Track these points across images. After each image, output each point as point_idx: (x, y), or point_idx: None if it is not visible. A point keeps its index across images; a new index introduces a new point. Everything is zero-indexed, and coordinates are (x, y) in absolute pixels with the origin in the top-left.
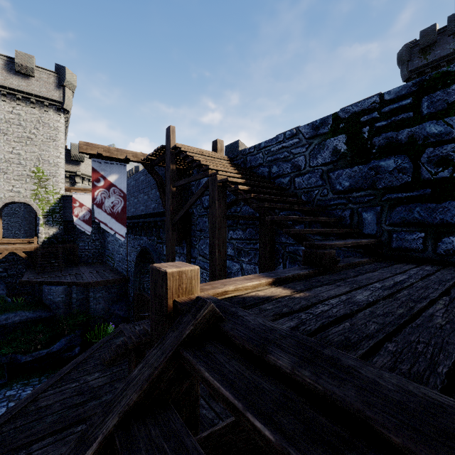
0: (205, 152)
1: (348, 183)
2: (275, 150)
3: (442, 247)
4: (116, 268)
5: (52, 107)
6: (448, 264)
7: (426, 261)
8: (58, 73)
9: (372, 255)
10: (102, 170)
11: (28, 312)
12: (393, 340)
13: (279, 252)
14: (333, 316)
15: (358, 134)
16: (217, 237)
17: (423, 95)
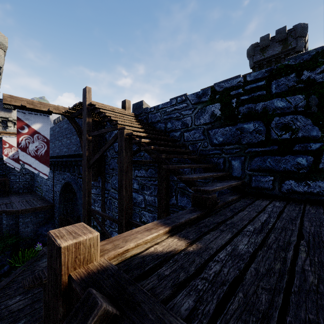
0: (116, 109)
1: (221, 139)
2: (169, 111)
3: (285, 187)
4: (43, 197)
5: None
6: (289, 200)
7: (274, 197)
8: None
9: (239, 192)
10: (26, 120)
11: None
12: (287, 321)
13: (172, 188)
14: (226, 280)
15: (229, 103)
16: (124, 179)
17: (272, 79)
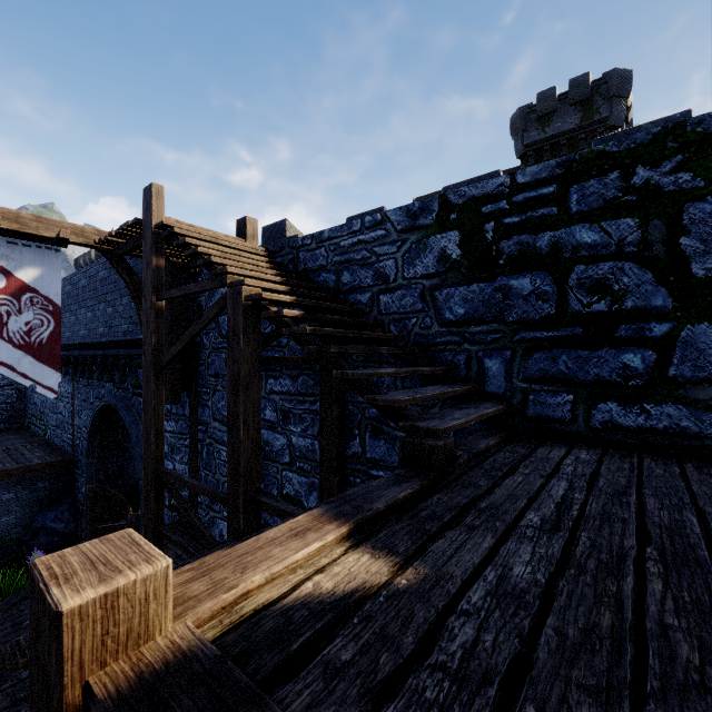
0: (224, 238)
1: (462, 310)
2: (347, 245)
3: (598, 418)
4: (50, 439)
5: None
6: (606, 445)
7: (576, 438)
8: None
9: (501, 429)
10: (1, 258)
11: None
12: None
13: (353, 418)
14: (492, 669)
15: (478, 232)
16: (242, 400)
17: (571, 183)
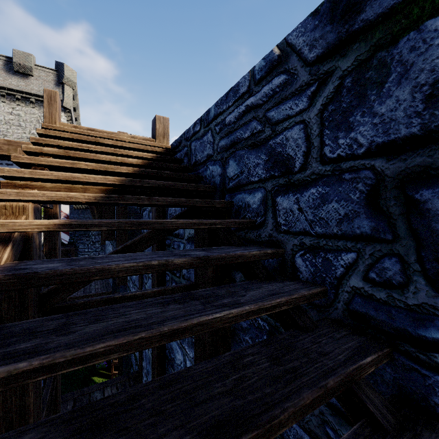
0: (118, 138)
1: None
2: (233, 120)
3: None
4: None
5: None
6: None
7: None
8: (58, 70)
9: None
10: None
11: None
12: None
13: None
14: None
15: None
16: None
17: None
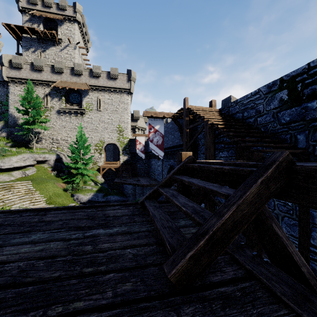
0: (204, 108)
1: (288, 118)
2: (246, 103)
3: None
4: (156, 179)
5: (125, 93)
6: None
7: None
8: (128, 74)
9: (300, 159)
10: (152, 124)
11: (118, 196)
12: None
13: None
14: None
15: (295, 88)
16: (208, 152)
17: None
